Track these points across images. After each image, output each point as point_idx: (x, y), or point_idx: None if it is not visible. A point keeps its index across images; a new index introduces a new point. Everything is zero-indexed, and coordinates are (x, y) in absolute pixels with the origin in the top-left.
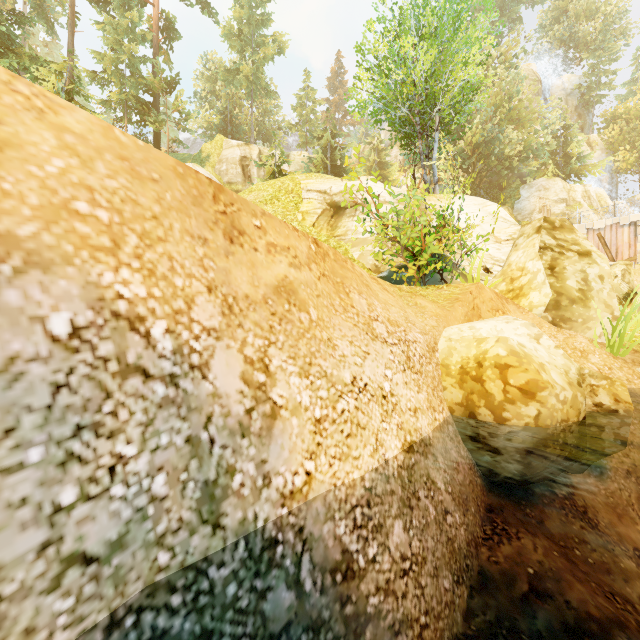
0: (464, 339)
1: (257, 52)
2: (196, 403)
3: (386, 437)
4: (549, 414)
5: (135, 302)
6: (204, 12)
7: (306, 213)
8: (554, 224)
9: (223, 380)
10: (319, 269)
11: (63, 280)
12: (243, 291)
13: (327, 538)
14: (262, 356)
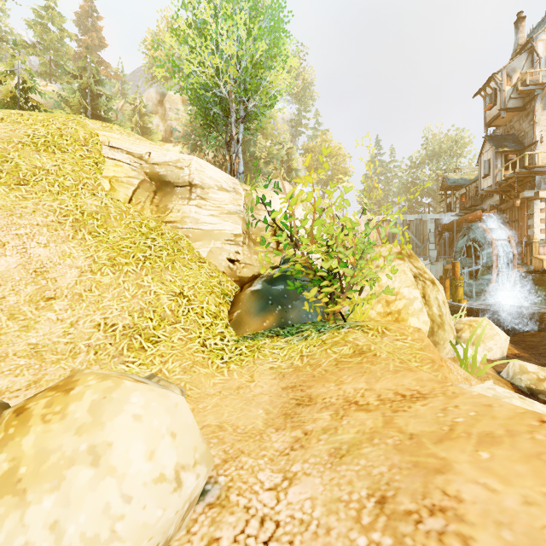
0: None
1: None
2: None
3: None
4: None
5: None
6: None
7: (116, 180)
8: (407, 252)
9: None
10: None
11: None
12: None
13: None
14: None
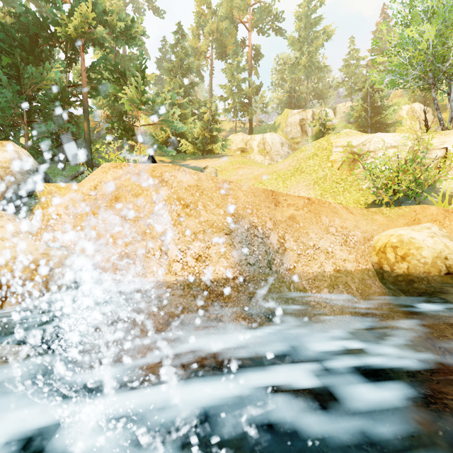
0: (386, 235)
1: (311, 45)
2: (267, 244)
3: (326, 265)
4: (413, 268)
5: (255, 223)
6: (277, 34)
7: (334, 162)
8: None
9: (273, 240)
10: (307, 209)
11: (246, 220)
12: (279, 219)
13: (299, 283)
14: (283, 236)
